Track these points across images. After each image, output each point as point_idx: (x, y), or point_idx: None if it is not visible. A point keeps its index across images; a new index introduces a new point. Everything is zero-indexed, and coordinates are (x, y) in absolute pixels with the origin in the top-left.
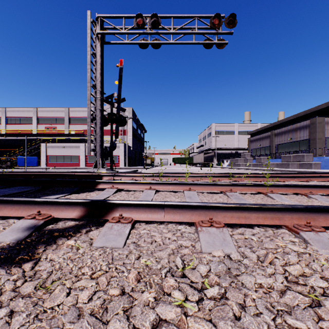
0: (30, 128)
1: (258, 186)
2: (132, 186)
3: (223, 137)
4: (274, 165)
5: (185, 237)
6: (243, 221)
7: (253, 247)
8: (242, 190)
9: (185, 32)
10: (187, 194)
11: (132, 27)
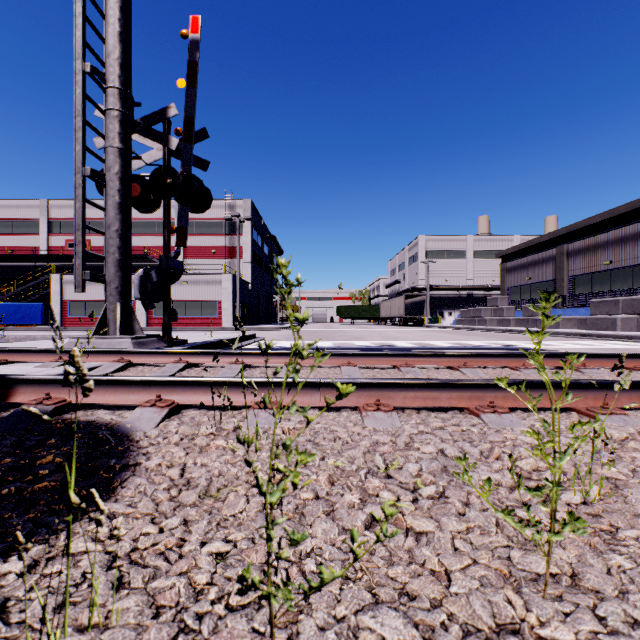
0: (33, 242)
1: None
2: None
3: (442, 264)
4: (572, 323)
5: None
6: None
7: None
8: None
9: None
10: None
11: None
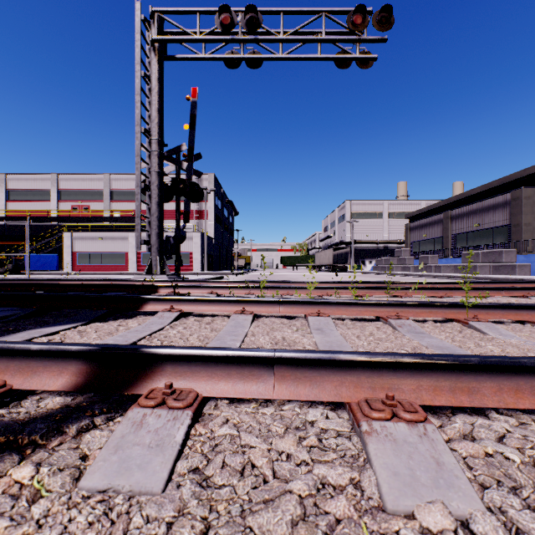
0: (46, 207)
1: (449, 308)
2: (208, 307)
3: (364, 223)
4: (450, 269)
5: (331, 451)
6: (465, 399)
7: (521, 487)
8: (418, 315)
9: (304, 38)
10: (314, 322)
11: (213, 30)
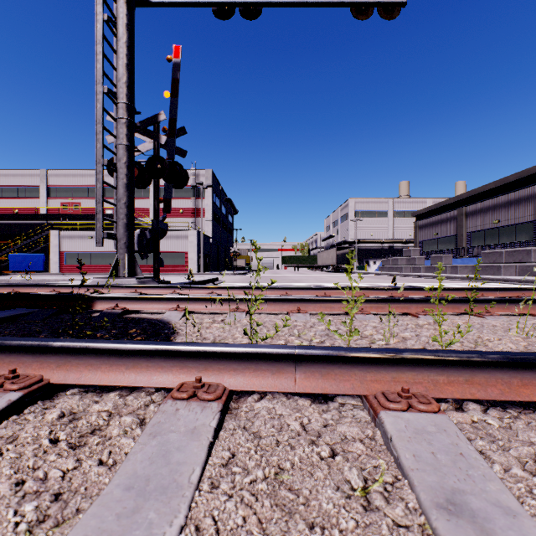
0: (34, 204)
1: None
2: (115, 368)
3: (368, 221)
4: (467, 270)
5: None
6: None
7: None
8: None
9: None
10: (413, 448)
11: None
